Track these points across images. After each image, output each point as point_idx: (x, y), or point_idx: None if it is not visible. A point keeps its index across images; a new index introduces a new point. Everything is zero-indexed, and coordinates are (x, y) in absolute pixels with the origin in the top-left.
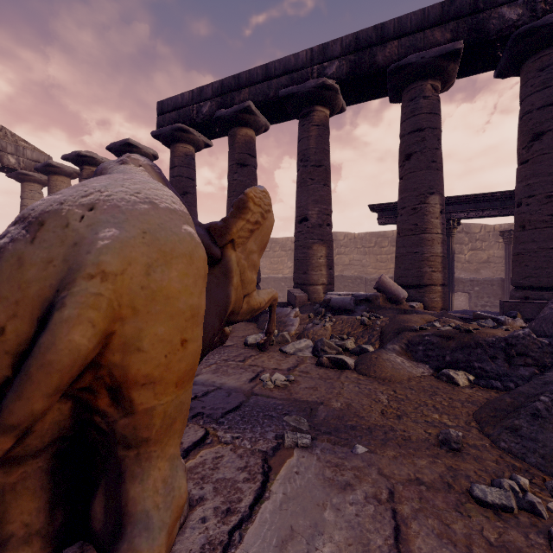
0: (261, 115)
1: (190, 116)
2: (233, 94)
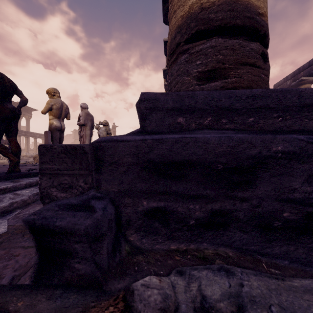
0: (310, 78)
1: (283, 87)
2: (297, 75)
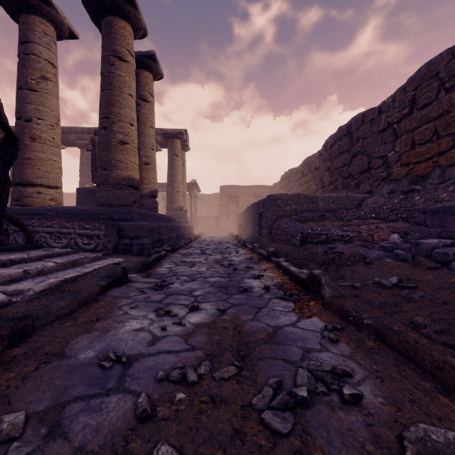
0: None
1: None
2: None
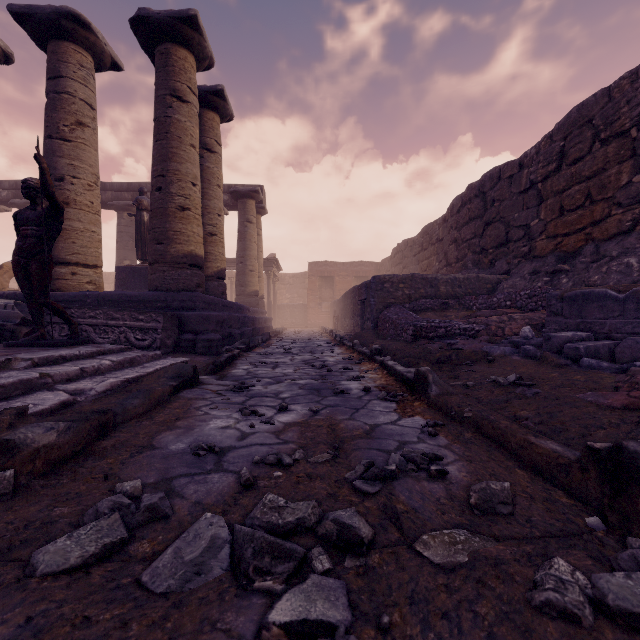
0: None
1: None
2: None
